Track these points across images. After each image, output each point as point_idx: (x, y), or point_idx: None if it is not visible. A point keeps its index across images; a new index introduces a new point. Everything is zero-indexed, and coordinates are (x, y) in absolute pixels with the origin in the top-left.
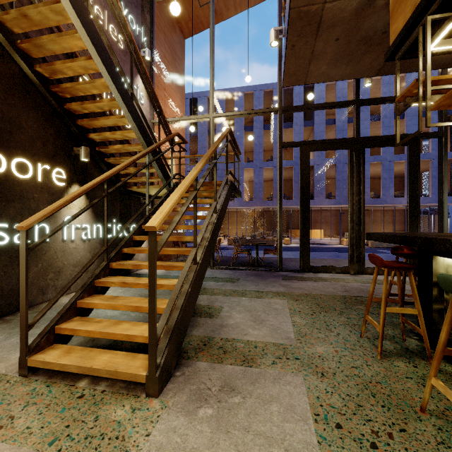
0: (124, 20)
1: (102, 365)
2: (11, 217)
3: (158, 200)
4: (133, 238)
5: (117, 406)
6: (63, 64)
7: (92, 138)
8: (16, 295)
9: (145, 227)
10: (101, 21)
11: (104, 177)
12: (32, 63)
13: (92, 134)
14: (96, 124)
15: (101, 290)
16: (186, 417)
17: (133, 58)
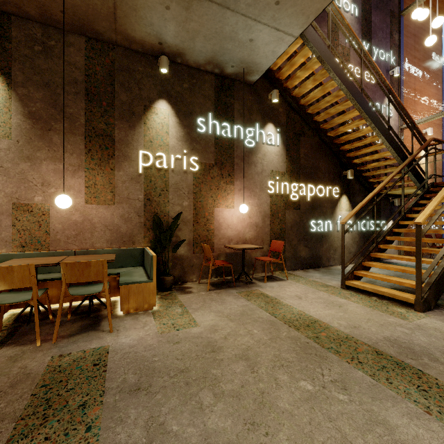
0: (383, 79)
1: (385, 291)
2: (316, 217)
3: (407, 197)
4: (392, 230)
5: (397, 308)
6: (344, 128)
7: (355, 162)
8: (318, 259)
9: (414, 222)
10: (358, 75)
11: (375, 193)
12: (326, 132)
13: (355, 160)
14: (359, 153)
15: (373, 260)
16: (443, 322)
17: (390, 100)
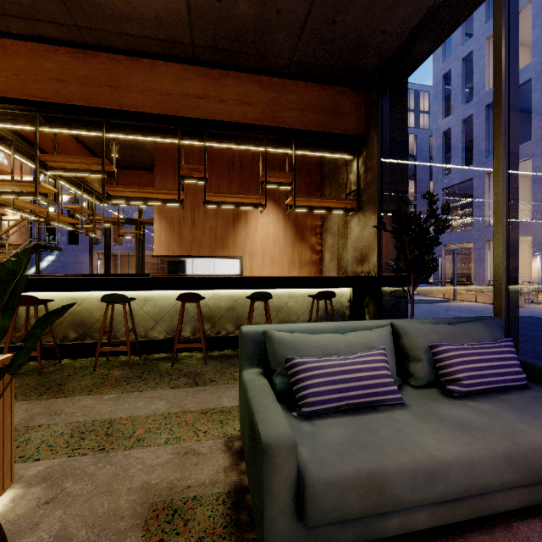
0: None
1: None
2: None
3: None
4: None
5: None
6: None
7: None
8: None
9: None
10: None
11: None
12: None
13: None
14: None
15: None
16: None
17: None
